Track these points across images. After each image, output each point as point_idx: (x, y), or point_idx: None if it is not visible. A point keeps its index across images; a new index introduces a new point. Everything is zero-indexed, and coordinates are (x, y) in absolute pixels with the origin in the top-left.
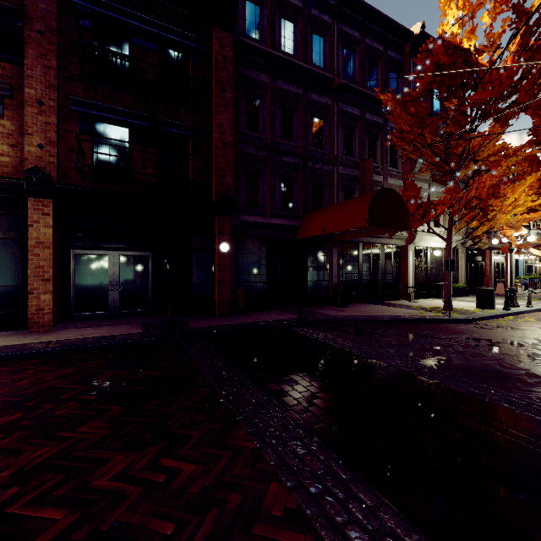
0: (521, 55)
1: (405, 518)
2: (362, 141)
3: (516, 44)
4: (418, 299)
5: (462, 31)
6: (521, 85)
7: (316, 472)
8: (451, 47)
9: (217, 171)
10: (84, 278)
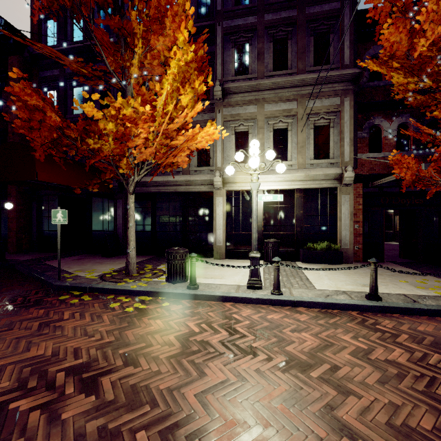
0: None
1: None
2: None
3: None
4: (238, 259)
5: None
6: None
7: None
8: None
9: None
10: None
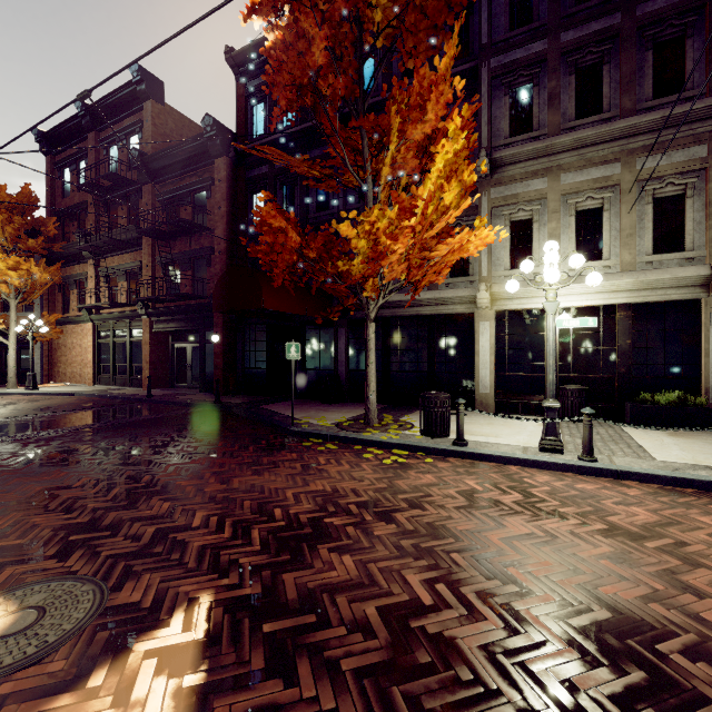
0: None
1: None
2: None
3: None
4: (514, 414)
5: None
6: None
7: None
8: None
9: (216, 276)
10: (180, 362)
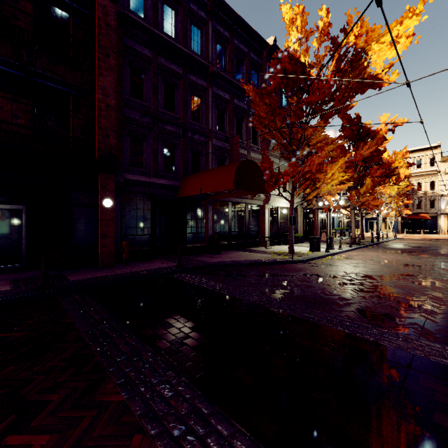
0: (335, 74)
1: (254, 440)
2: (231, 121)
3: (333, 65)
4: (272, 246)
5: (300, 49)
6: (336, 96)
7: (180, 413)
8: (293, 59)
9: (100, 130)
10: None
